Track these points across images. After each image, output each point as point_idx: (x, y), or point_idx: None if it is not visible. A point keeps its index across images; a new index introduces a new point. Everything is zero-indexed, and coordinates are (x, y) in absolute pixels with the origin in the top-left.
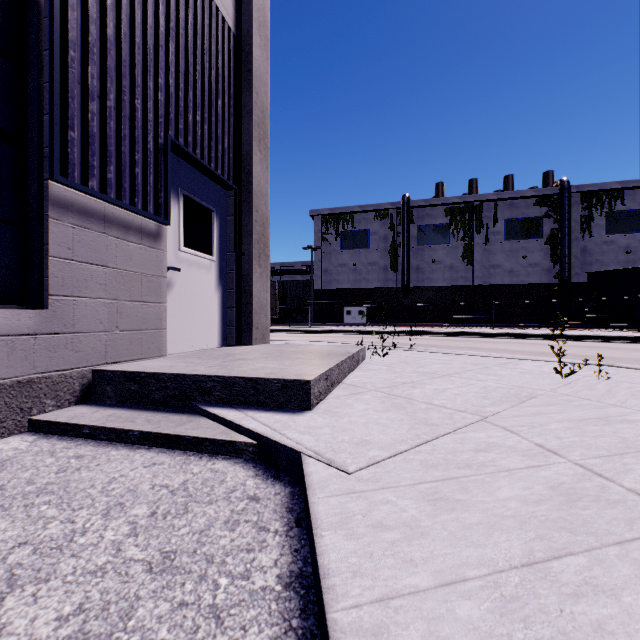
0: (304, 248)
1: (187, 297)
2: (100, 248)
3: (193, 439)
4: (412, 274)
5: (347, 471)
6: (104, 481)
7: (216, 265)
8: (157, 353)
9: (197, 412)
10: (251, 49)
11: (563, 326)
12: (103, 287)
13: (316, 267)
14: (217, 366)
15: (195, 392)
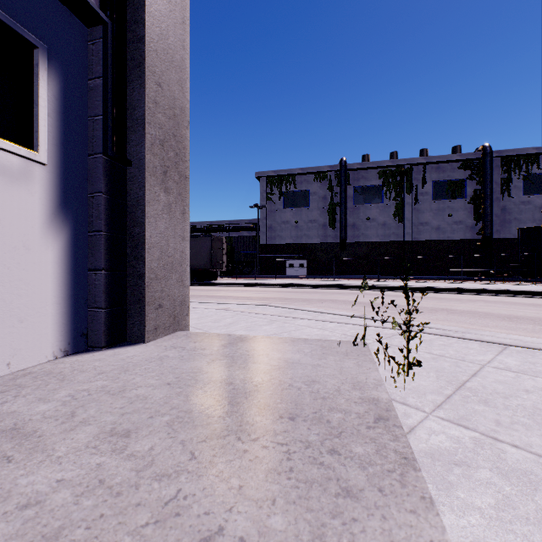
0: (250, 206)
1: None
2: None
3: None
4: (348, 231)
5: None
6: None
7: (49, 174)
8: None
9: None
10: None
11: (499, 279)
12: None
13: (261, 224)
14: None
15: None
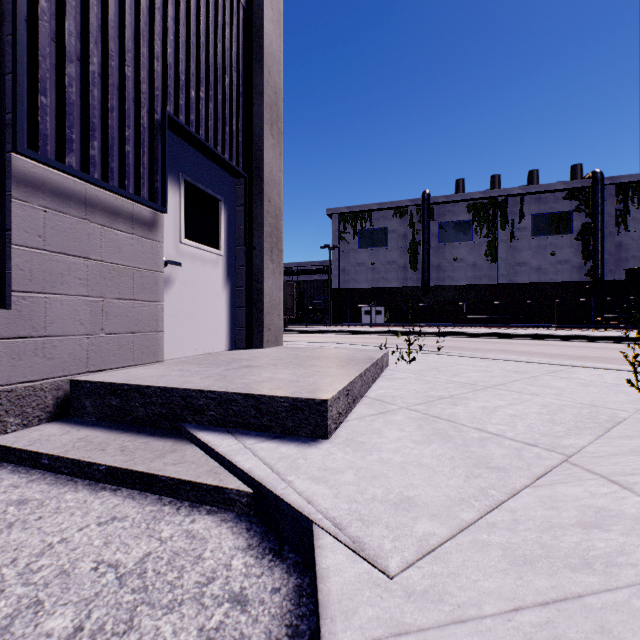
0: (321, 247)
1: (190, 295)
2: (80, 237)
3: (170, 481)
4: (432, 273)
5: (387, 571)
6: (34, 551)
7: (223, 260)
8: (152, 359)
9: (186, 436)
10: (262, 23)
11: (598, 327)
12: (84, 282)
13: (333, 266)
14: (215, 376)
15: (185, 410)
